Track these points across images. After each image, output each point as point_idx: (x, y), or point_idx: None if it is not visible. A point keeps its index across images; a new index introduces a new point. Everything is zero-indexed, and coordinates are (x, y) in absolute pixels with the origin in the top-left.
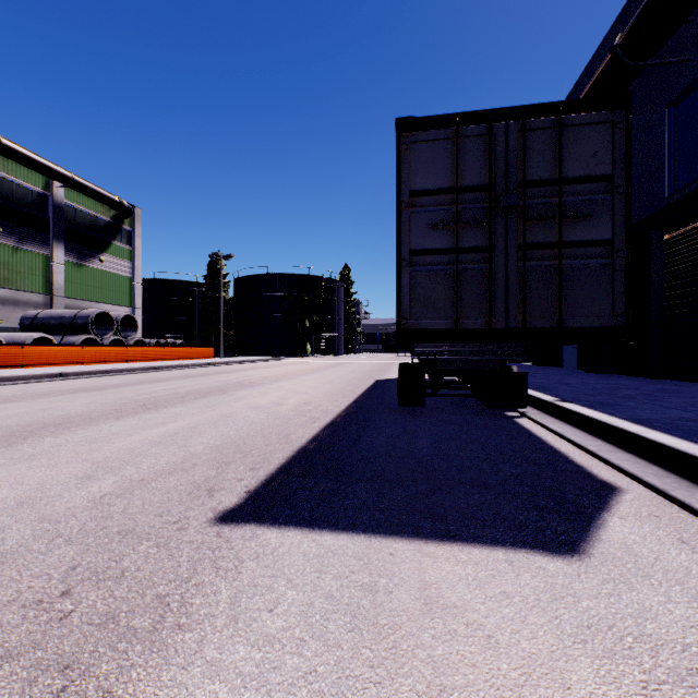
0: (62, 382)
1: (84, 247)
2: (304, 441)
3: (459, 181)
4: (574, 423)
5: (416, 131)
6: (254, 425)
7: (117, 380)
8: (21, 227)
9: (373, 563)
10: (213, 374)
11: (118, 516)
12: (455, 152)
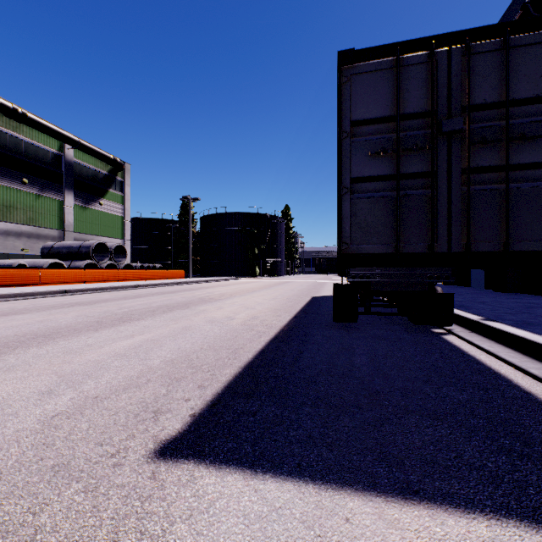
0: (66, 297)
1: (88, 193)
2: (251, 356)
3: (400, 109)
4: (504, 342)
5: (356, 63)
6: (208, 339)
7: (107, 295)
8: (42, 179)
9: (326, 535)
10: (181, 291)
11: (59, 443)
12: (396, 80)
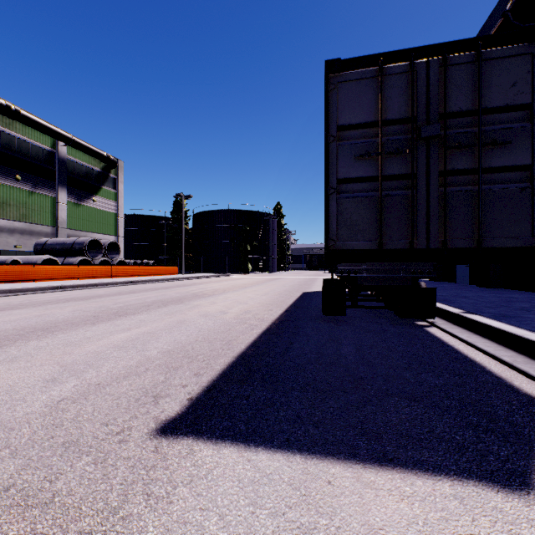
0: (60, 293)
1: (81, 190)
2: (244, 347)
3: (383, 115)
4: (481, 333)
5: (342, 72)
6: (202, 332)
7: (101, 291)
8: (35, 176)
9: (311, 494)
10: (175, 287)
11: (67, 424)
12: (379, 89)
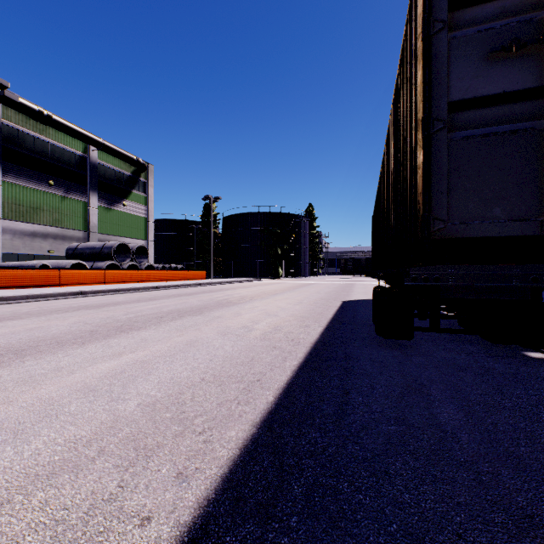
0: (79, 299)
1: (112, 195)
2: (271, 398)
3: None
4: None
5: None
6: (214, 362)
7: (121, 297)
8: (67, 181)
9: None
10: (199, 293)
11: None
12: None
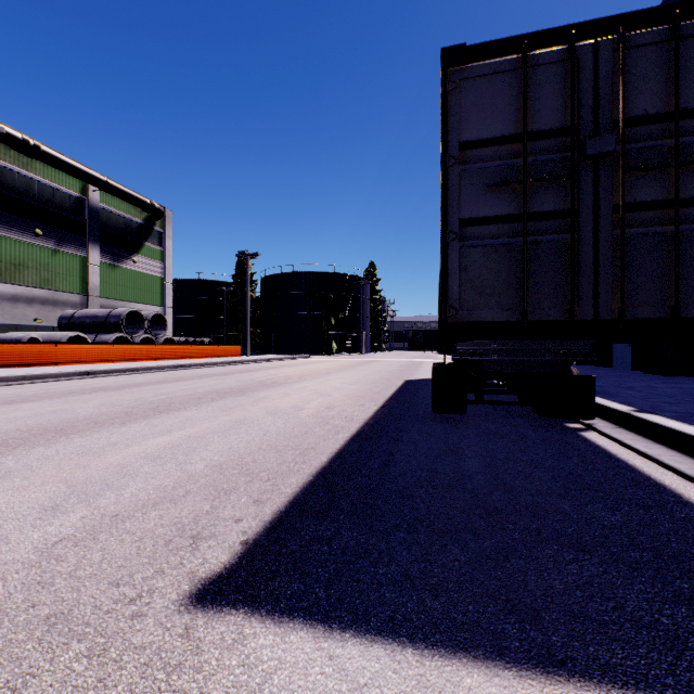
0: (88, 380)
1: (118, 248)
2: (325, 459)
3: (527, 125)
4: (665, 442)
5: (468, 64)
6: (269, 436)
7: (141, 378)
8: (59, 230)
9: None
10: (236, 373)
11: (60, 582)
12: (521, 86)
